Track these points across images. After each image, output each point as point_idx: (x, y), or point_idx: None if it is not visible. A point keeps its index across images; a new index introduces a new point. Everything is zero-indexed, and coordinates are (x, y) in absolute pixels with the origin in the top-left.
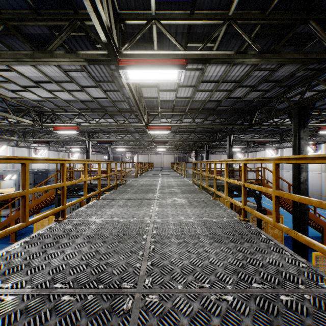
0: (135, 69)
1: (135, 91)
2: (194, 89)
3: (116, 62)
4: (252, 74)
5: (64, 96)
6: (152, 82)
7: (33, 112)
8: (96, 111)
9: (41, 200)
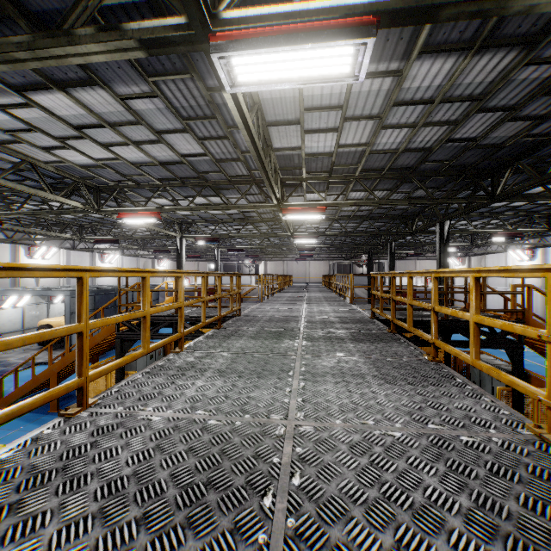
0: (248, 47)
1: (257, 134)
2: (377, 124)
3: (208, 45)
4: (515, 76)
5: (131, 155)
6: (289, 114)
7: (85, 188)
8: (189, 183)
9: (96, 341)
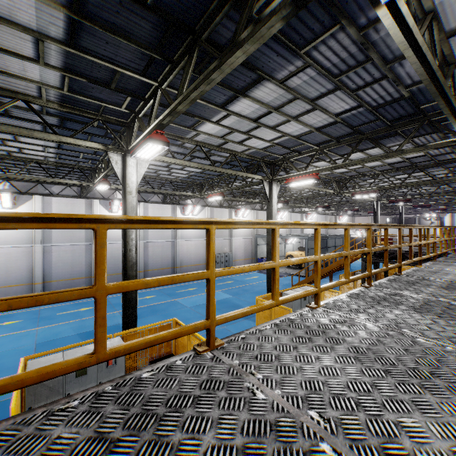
0: None
1: None
2: None
3: None
4: None
5: (372, 164)
6: None
7: (334, 182)
8: (401, 169)
9: (340, 263)
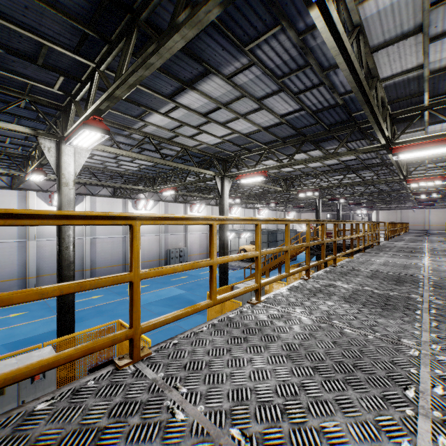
0: (407, 153)
1: None
2: None
3: (388, 149)
4: None
5: (314, 165)
6: None
7: (282, 180)
8: (338, 171)
9: None
